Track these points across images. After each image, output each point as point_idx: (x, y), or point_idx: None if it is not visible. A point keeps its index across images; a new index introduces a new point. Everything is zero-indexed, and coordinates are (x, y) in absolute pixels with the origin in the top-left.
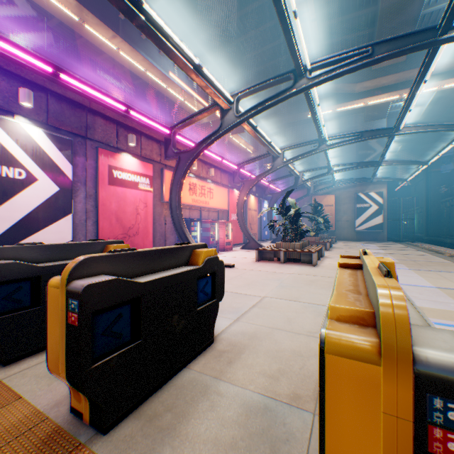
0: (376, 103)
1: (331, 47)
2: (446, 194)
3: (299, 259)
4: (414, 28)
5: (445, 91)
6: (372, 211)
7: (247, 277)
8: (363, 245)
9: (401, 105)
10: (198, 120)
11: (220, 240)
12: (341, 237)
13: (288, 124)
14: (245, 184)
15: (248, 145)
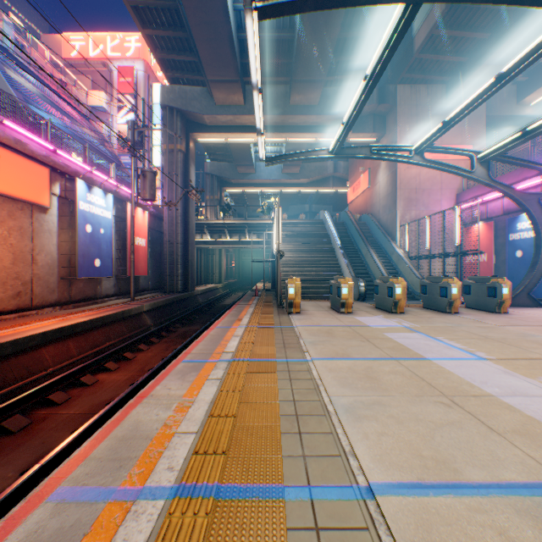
0: None
1: None
2: None
3: None
4: None
5: None
6: None
7: None
8: None
9: None
10: None
11: None
12: None
13: None
14: None
15: None
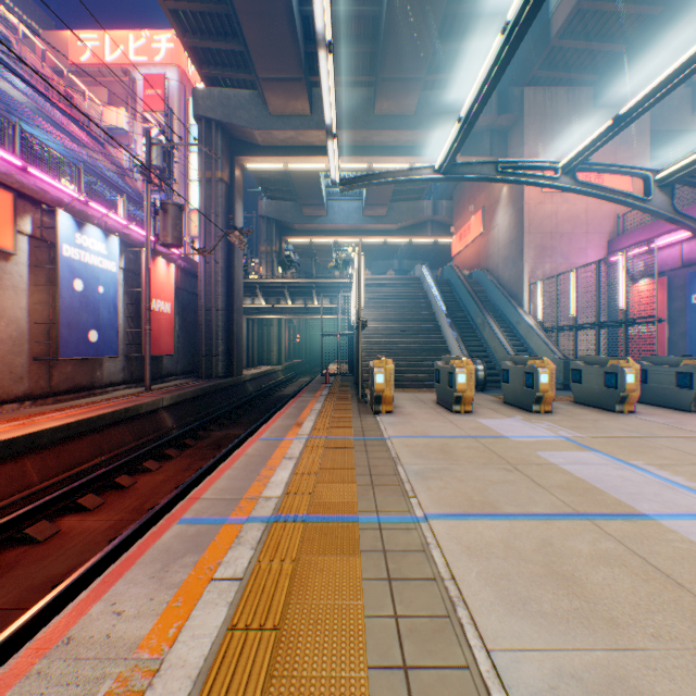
0: None
1: None
2: None
3: None
4: None
5: None
6: None
7: None
8: None
9: None
10: None
11: None
12: None
13: None
14: None
15: None
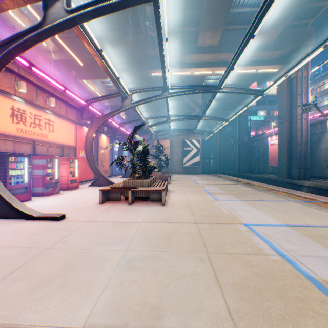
0: (198, 75)
1: (170, 19)
2: (228, 144)
3: (148, 197)
4: (226, 19)
5: (234, 77)
6: (194, 153)
7: (74, 243)
8: (191, 177)
9: (209, 83)
10: (9, 9)
11: (64, 178)
12: (174, 171)
13: (136, 81)
14: (95, 121)
15: (103, 94)
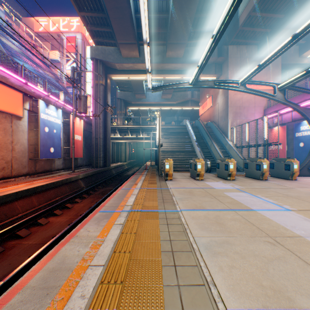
0: None
1: None
2: None
3: None
4: None
5: None
6: None
7: None
8: None
9: None
10: None
11: None
12: None
13: None
14: None
15: None
